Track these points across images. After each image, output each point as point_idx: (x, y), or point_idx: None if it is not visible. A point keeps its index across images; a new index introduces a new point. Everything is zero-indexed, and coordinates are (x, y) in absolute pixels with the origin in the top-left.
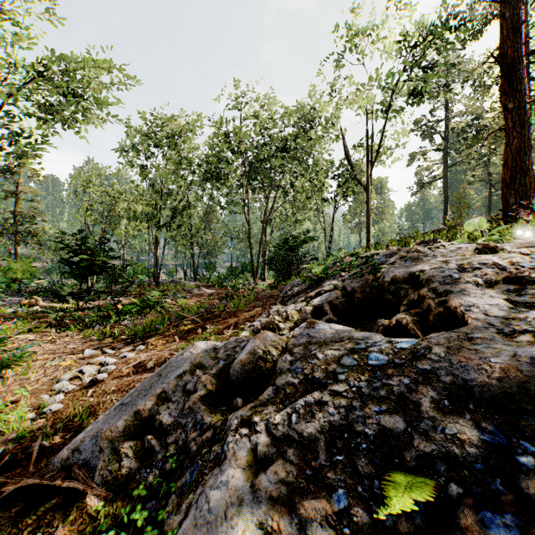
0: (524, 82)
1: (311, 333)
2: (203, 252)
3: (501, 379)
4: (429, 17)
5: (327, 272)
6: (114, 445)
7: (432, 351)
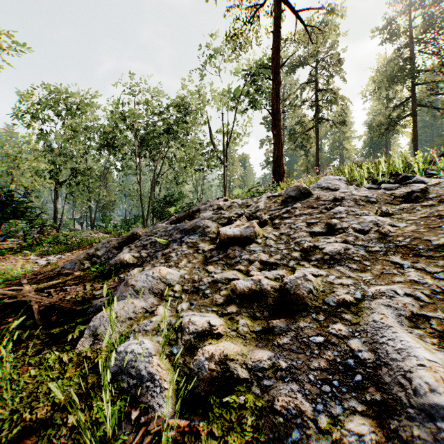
0: (281, 122)
1: (154, 227)
2: (99, 207)
3: (190, 226)
4: (257, 63)
5: (176, 212)
6: (80, 261)
7: (182, 224)
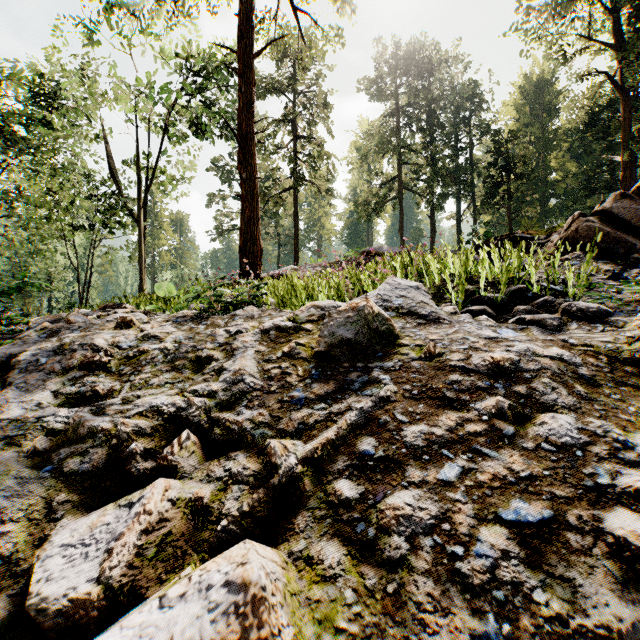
0: (255, 158)
1: None
2: None
3: None
4: (205, 52)
5: None
6: None
7: None
